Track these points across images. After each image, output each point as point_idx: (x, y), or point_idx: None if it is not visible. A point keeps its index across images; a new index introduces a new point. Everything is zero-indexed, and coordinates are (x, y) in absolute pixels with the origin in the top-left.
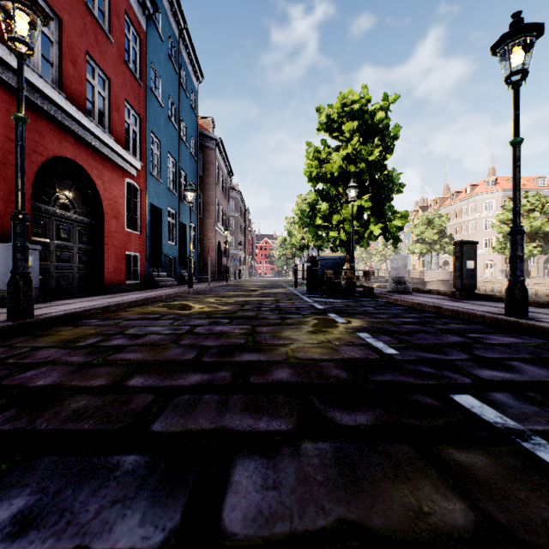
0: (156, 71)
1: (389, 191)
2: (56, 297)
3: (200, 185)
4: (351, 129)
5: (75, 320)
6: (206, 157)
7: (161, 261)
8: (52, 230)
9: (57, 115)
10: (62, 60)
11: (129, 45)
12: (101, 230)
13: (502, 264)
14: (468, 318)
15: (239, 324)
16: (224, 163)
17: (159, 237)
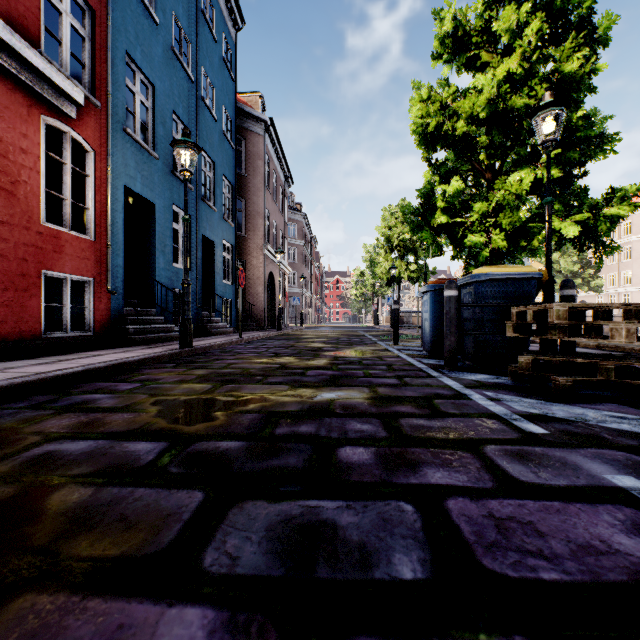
0: None
1: (583, 156)
2: None
3: (241, 188)
4: (512, 24)
5: None
6: (250, 146)
7: (155, 295)
8: None
9: None
10: None
11: None
12: None
13: None
14: None
15: None
16: (279, 163)
17: (152, 253)
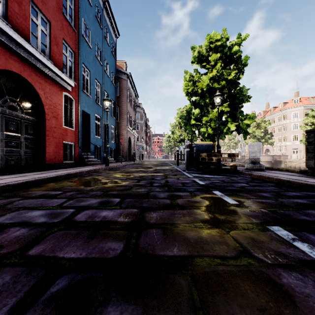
0: (86, 25)
1: (240, 101)
2: (5, 172)
3: (117, 102)
4: (215, 59)
5: None
6: (121, 85)
7: (90, 148)
8: (1, 124)
9: (3, 38)
10: None
11: (66, 3)
12: (43, 126)
13: (303, 151)
14: None
15: (128, 206)
16: (132, 89)
17: (89, 132)
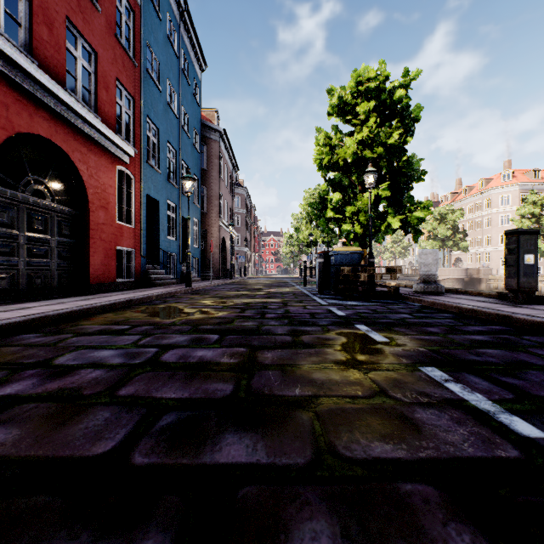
0: (153, 52)
1: (409, 180)
2: (27, 298)
3: (203, 179)
4: (366, 110)
5: (10, 334)
6: (209, 149)
7: (159, 257)
8: (22, 220)
9: (25, 83)
10: (32, 20)
11: (121, 18)
12: (86, 221)
13: None
14: None
15: (232, 345)
16: (229, 157)
17: (157, 231)
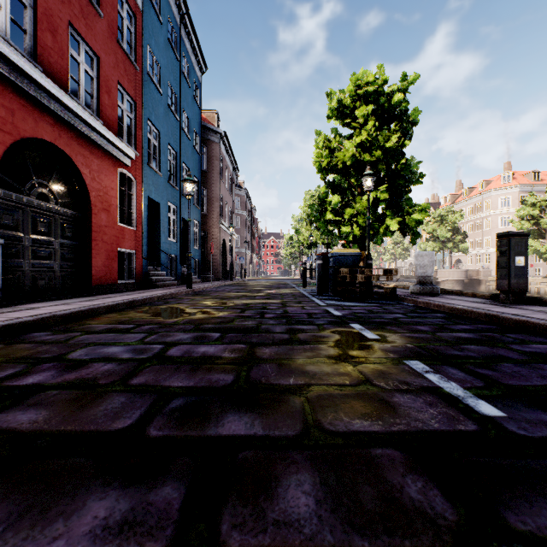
0: (154, 55)
1: (407, 182)
2: (31, 299)
3: (203, 181)
4: (365, 113)
5: (21, 332)
6: (210, 151)
7: (160, 259)
8: (27, 222)
9: (31, 89)
10: (37, 27)
11: (122, 23)
12: (88, 224)
13: None
14: (545, 333)
15: (232, 342)
16: (229, 158)
17: (158, 233)
